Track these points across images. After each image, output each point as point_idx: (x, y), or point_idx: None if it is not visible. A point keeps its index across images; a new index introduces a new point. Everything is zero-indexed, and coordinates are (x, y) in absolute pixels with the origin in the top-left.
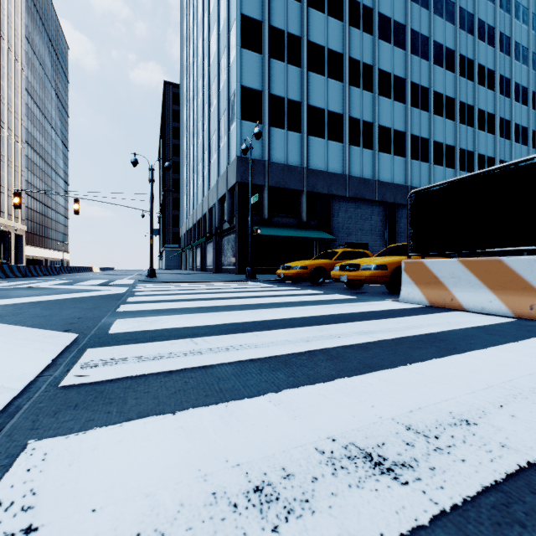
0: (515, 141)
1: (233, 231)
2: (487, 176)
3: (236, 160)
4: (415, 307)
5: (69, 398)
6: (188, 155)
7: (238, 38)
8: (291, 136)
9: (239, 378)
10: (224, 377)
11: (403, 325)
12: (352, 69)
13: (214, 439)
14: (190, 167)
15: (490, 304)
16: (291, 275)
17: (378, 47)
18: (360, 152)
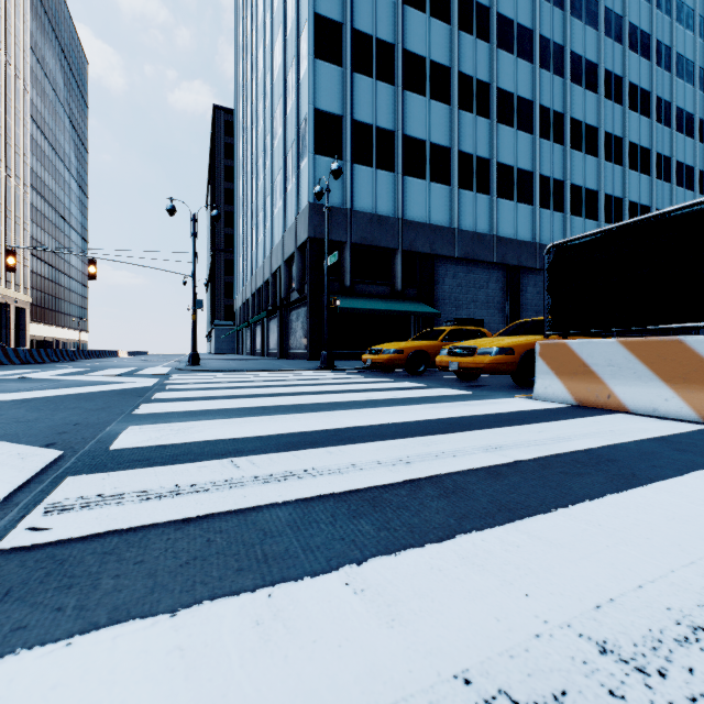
0: (677, 184)
1: (304, 303)
2: (660, 221)
3: (308, 208)
4: (557, 408)
5: (1, 575)
6: (244, 202)
7: (310, 45)
8: (382, 176)
9: (297, 533)
10: (273, 530)
11: (546, 435)
12: (462, 87)
13: (238, 680)
14: (248, 218)
15: (665, 403)
16: (381, 361)
17: (496, 58)
18: (473, 198)
